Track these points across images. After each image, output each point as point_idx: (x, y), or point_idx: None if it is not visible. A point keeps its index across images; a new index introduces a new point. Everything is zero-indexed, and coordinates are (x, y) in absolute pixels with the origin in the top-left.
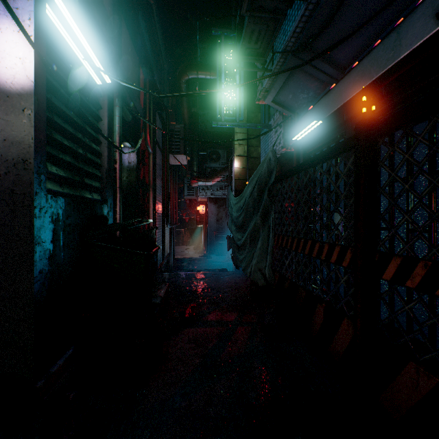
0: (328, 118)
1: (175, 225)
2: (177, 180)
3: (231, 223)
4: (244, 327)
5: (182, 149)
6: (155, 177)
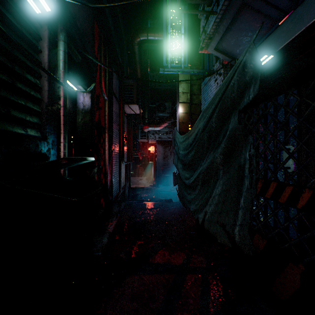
0: (280, 51)
1: (130, 162)
2: (132, 126)
3: (177, 161)
4: (194, 275)
5: (135, 100)
6: (111, 122)
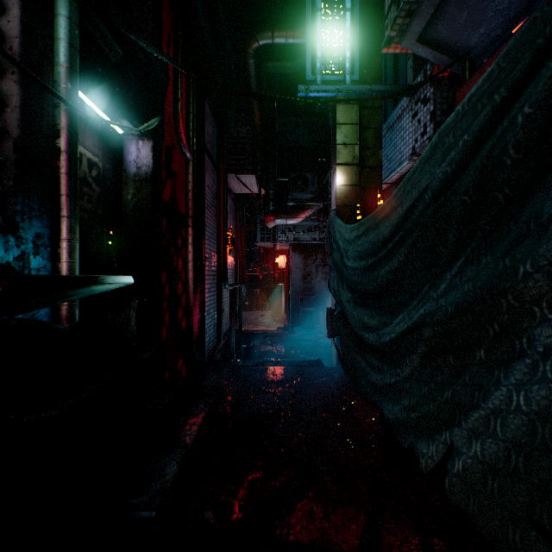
0: None
1: (240, 284)
2: (244, 218)
3: (338, 285)
4: None
5: (249, 166)
6: (202, 206)
